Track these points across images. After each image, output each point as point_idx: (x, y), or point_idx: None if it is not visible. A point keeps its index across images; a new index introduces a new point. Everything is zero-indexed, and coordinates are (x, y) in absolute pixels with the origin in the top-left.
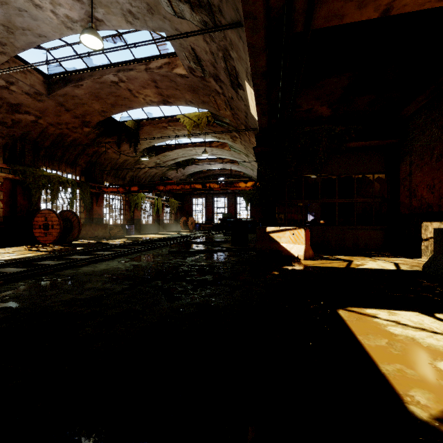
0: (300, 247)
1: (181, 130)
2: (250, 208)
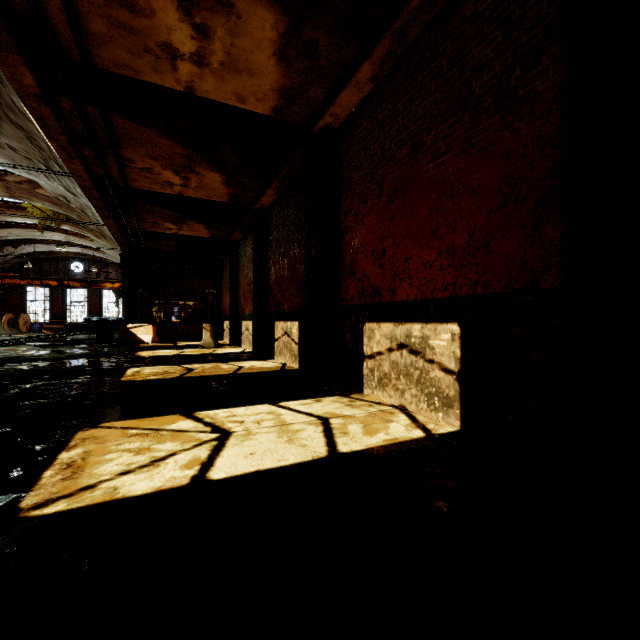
0: (150, 336)
1: (25, 216)
2: (123, 304)
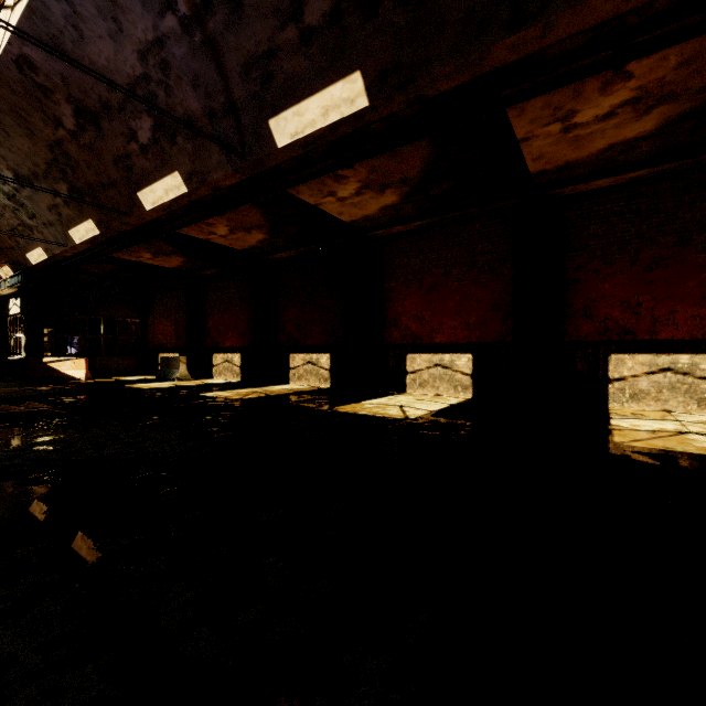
0: (81, 372)
1: None
2: None
